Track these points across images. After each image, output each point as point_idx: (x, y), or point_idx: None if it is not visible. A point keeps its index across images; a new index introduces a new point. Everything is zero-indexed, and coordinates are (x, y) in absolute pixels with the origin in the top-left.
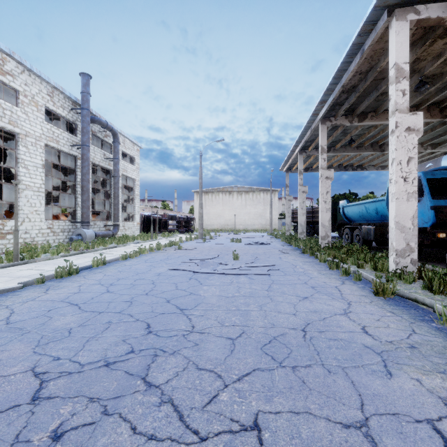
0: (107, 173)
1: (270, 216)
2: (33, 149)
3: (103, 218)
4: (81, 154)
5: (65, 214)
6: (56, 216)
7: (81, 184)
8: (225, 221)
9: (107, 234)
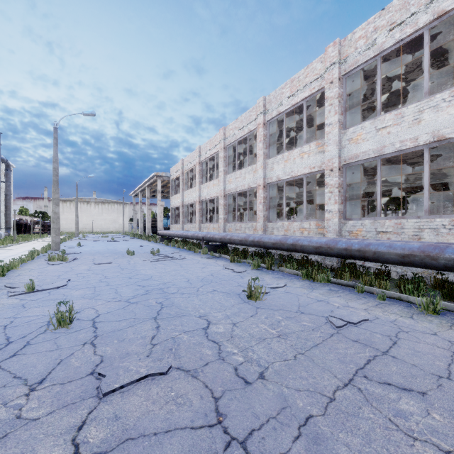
0: None
1: (123, 222)
2: None
3: None
4: None
5: None
6: None
7: None
8: (83, 225)
9: (7, 234)
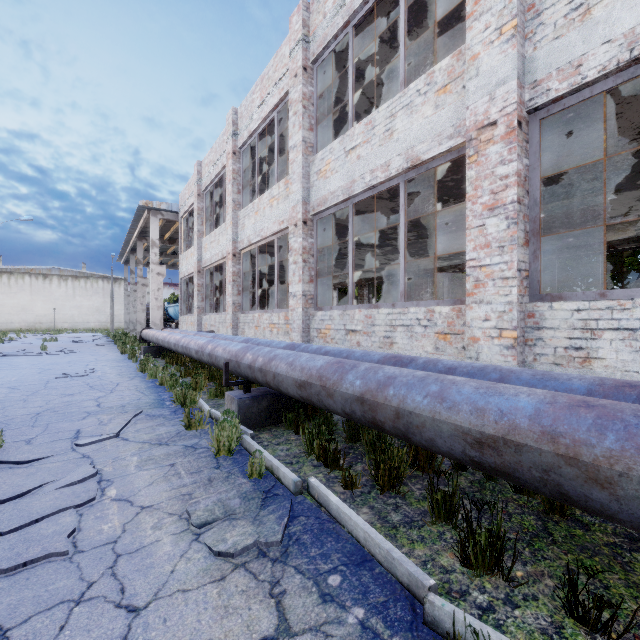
0: None
1: (111, 311)
2: None
3: None
4: None
5: None
6: None
7: None
8: (36, 317)
9: None
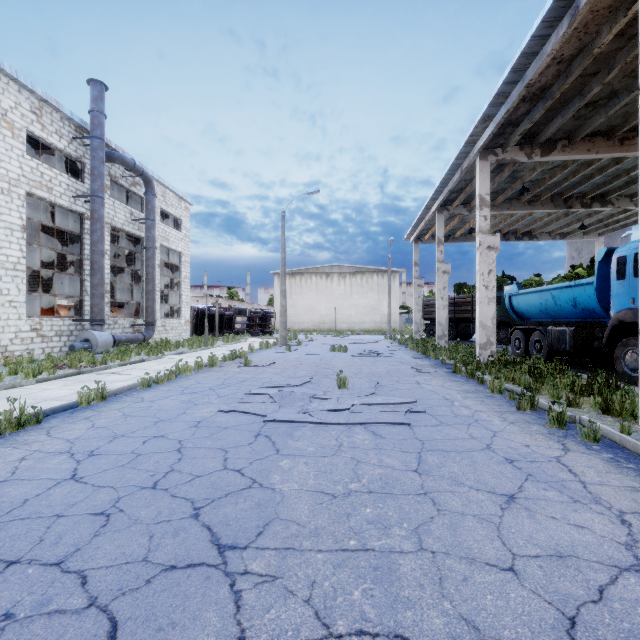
0: (137, 243)
1: (388, 309)
2: (4, 199)
3: (132, 314)
4: (90, 210)
5: (68, 306)
6: (52, 310)
7: (90, 258)
8: (320, 317)
9: (135, 338)
